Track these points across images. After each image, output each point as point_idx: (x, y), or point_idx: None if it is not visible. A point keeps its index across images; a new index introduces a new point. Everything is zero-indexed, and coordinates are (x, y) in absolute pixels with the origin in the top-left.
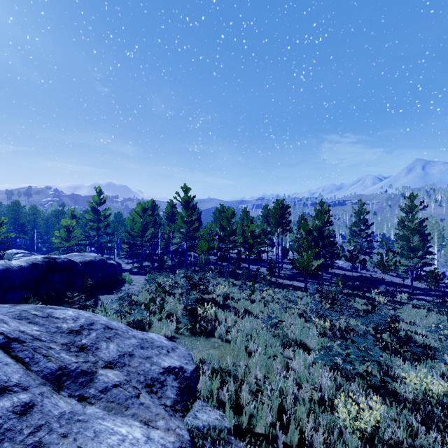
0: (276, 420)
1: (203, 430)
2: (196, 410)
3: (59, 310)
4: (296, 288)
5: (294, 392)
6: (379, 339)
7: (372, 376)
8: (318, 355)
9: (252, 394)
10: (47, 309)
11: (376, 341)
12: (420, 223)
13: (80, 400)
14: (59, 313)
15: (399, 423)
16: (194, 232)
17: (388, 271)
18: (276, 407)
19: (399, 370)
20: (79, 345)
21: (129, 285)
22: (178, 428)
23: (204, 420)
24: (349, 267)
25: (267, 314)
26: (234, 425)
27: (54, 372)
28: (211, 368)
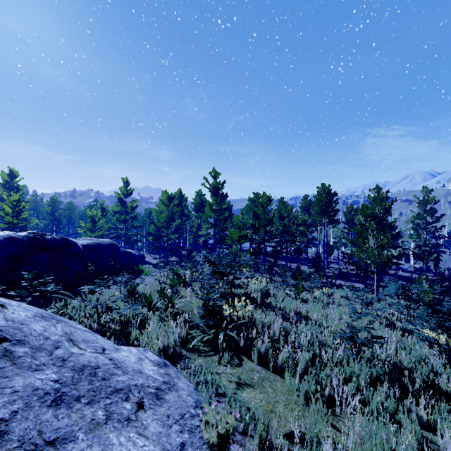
0: None
1: None
2: None
3: None
4: None
5: None
6: None
7: None
8: None
9: None
10: None
11: None
12: None
13: None
14: None
15: None
16: (224, 222)
17: None
18: None
19: None
20: None
21: (144, 277)
22: None
23: None
24: (411, 268)
25: (348, 323)
26: None
27: None
28: None
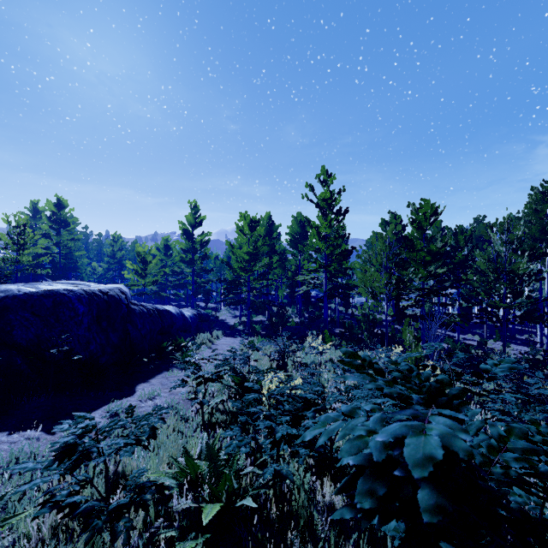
0: None
1: None
2: None
3: None
4: None
5: None
6: None
7: None
8: None
9: None
10: None
11: None
12: None
13: None
14: None
15: None
16: (341, 259)
17: None
18: None
19: None
20: None
21: (176, 371)
22: None
23: None
24: None
25: None
26: None
27: None
28: None
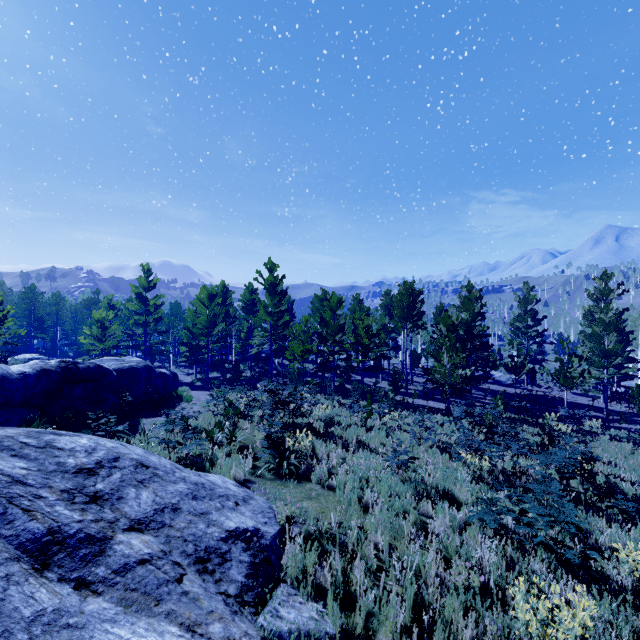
0: (411, 620)
1: (288, 639)
2: (278, 602)
3: (65, 437)
4: (433, 411)
5: (438, 572)
6: (565, 488)
7: (567, 549)
8: (473, 512)
9: (370, 575)
10: (47, 435)
11: (562, 491)
12: (617, 316)
13: (78, 587)
14: (65, 442)
15: (616, 628)
16: (283, 328)
17: (572, 386)
18: (410, 598)
19: (603, 537)
20: (90, 492)
21: (187, 405)
22: (246, 637)
23: (290, 620)
24: (510, 380)
25: (392, 447)
26: (342, 629)
27: (39, 537)
28: (305, 531)
